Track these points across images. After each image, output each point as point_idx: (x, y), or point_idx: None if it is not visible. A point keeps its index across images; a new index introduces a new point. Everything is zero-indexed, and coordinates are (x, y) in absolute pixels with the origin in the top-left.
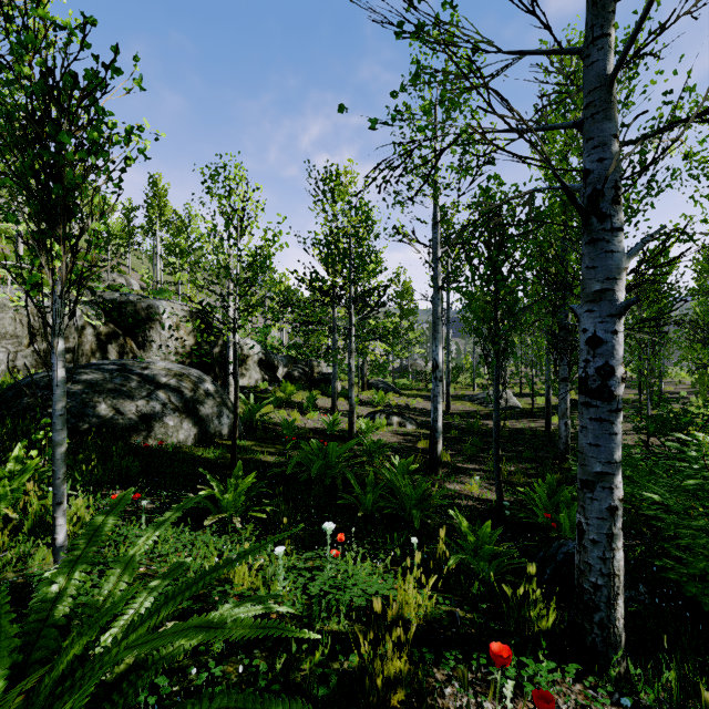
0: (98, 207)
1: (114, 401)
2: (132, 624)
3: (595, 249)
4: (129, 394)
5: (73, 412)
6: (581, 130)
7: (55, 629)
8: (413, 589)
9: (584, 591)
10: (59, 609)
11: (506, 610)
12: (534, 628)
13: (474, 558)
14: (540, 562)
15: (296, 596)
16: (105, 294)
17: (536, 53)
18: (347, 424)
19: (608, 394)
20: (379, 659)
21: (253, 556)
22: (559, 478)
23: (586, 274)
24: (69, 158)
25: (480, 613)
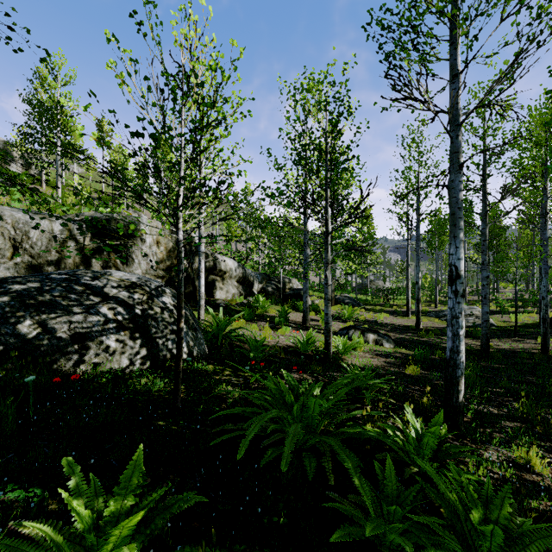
0: None
1: (43, 316)
2: None
3: None
4: (64, 308)
5: None
6: None
7: None
8: None
9: None
10: None
11: None
12: None
13: None
14: None
15: None
16: (97, 214)
17: None
18: (321, 342)
19: None
20: None
21: None
22: None
23: None
24: None
25: None
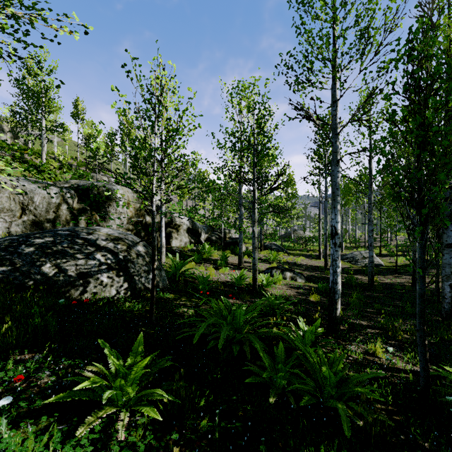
0: None
1: (58, 261)
2: None
3: None
4: (71, 255)
5: (22, 270)
6: None
7: None
8: None
9: None
10: None
11: None
12: None
13: None
14: None
15: None
16: (81, 182)
17: None
18: (250, 278)
19: None
20: None
21: None
22: None
23: None
24: None
25: None
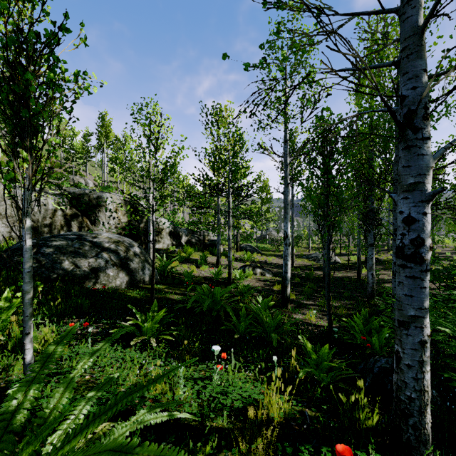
0: (56, 127)
1: (74, 259)
2: (67, 435)
3: (410, 153)
4: (83, 255)
5: (47, 266)
6: (398, 67)
7: (13, 435)
8: (276, 397)
9: (401, 401)
10: (16, 419)
11: (342, 412)
12: (363, 426)
13: (316, 370)
14: (360, 372)
15: (192, 399)
16: (70, 189)
17: (364, 14)
18: (227, 274)
19: (420, 259)
20: (253, 455)
21: (159, 383)
22: (369, 310)
23: (402, 171)
24: (32, 91)
25: (322, 412)
